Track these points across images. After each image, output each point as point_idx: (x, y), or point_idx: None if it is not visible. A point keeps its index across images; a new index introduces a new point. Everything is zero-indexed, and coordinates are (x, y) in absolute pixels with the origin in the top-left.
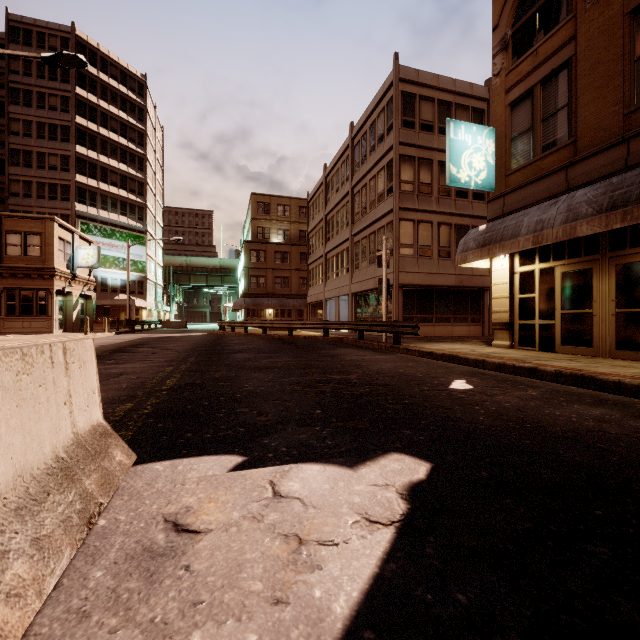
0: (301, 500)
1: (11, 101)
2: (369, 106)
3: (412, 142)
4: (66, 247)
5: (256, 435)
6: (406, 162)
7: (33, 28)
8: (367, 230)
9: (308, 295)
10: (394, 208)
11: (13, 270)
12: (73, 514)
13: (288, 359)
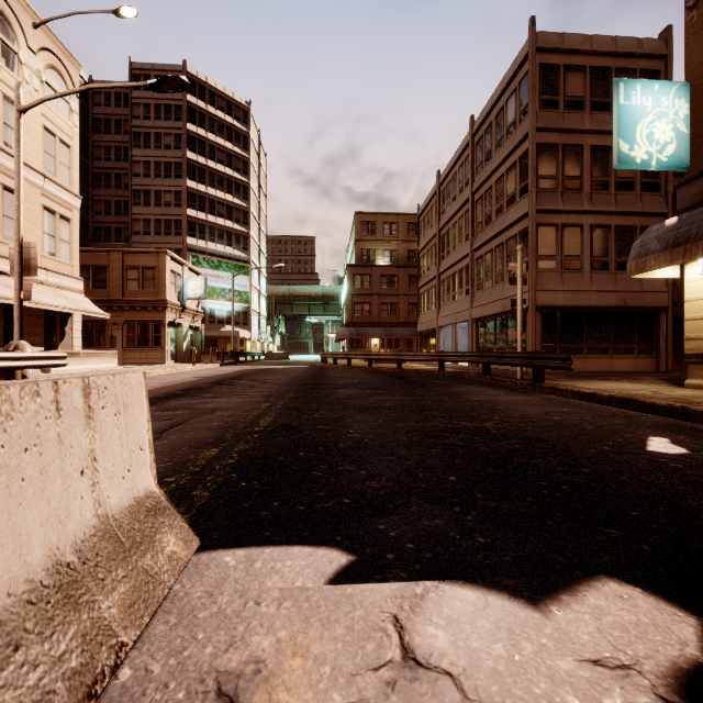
0: (456, 681)
1: (134, 145)
2: (495, 91)
3: (554, 126)
4: (177, 279)
5: (366, 513)
6: (546, 152)
7: (151, 73)
8: (492, 242)
9: (418, 323)
10: (530, 211)
11: (132, 303)
12: (59, 683)
13: (399, 397)
